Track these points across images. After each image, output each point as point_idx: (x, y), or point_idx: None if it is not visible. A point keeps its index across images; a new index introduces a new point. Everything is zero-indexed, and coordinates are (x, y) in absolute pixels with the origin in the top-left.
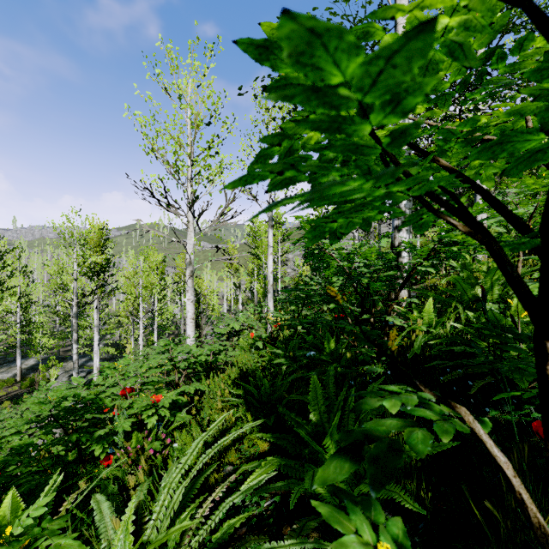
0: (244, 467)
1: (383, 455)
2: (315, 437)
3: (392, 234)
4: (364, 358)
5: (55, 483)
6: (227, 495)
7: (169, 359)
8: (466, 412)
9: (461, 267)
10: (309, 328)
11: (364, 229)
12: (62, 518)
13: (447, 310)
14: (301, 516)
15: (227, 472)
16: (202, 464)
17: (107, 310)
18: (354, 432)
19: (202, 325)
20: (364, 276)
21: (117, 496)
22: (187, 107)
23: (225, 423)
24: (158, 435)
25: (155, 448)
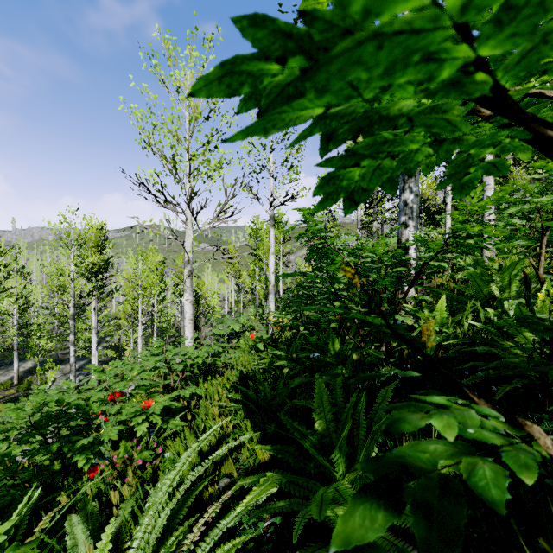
0: (241, 483)
1: (436, 502)
2: (321, 450)
3: (398, 231)
4: (372, 360)
5: (31, 499)
6: (222, 513)
7: (164, 362)
8: (541, 432)
9: (474, 263)
10: (312, 329)
11: (389, 194)
12: (29, 544)
13: (460, 309)
14: (305, 541)
15: (223, 485)
16: (189, 483)
17: (106, 311)
18: (385, 461)
19: (201, 326)
20: (372, 271)
21: (98, 515)
22: (184, 98)
23: (222, 430)
24: (148, 443)
25: (145, 458)
